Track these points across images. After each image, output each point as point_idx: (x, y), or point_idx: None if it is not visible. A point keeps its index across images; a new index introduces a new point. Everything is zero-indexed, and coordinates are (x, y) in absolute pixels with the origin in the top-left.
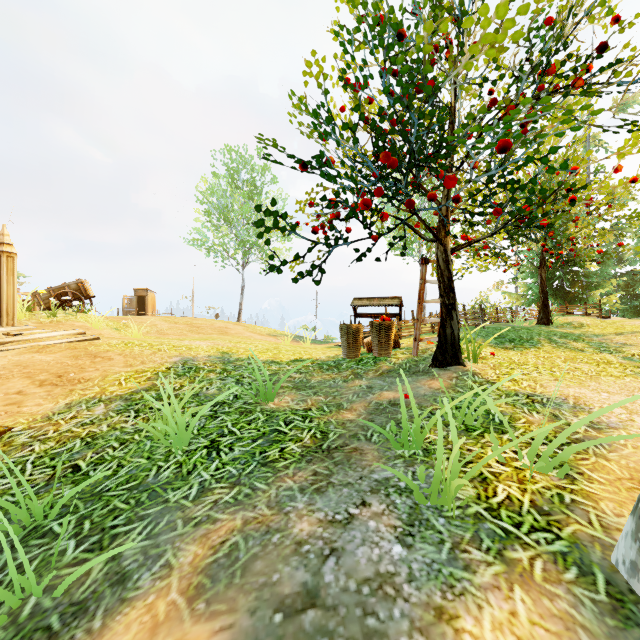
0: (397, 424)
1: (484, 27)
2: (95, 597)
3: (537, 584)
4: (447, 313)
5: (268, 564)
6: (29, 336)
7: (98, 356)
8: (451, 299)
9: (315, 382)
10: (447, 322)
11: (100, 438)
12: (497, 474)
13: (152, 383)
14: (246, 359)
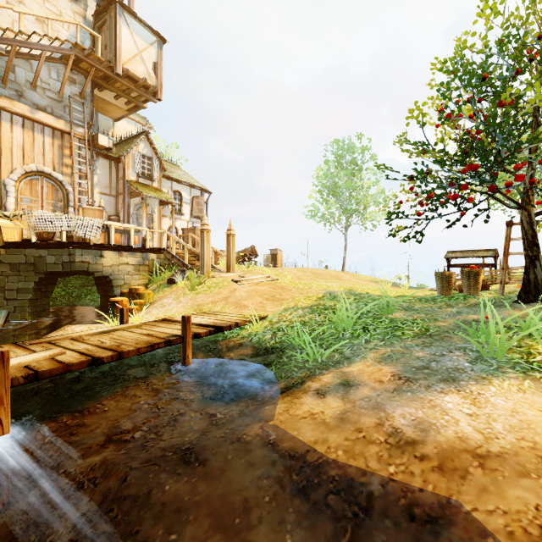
0: (476, 329)
1: (538, 91)
2: (341, 361)
3: (540, 381)
4: (530, 262)
5: (406, 360)
6: (248, 277)
7: (284, 288)
8: (534, 252)
9: (417, 307)
10: (530, 269)
11: (307, 322)
12: (540, 352)
13: (318, 302)
14: (365, 294)
